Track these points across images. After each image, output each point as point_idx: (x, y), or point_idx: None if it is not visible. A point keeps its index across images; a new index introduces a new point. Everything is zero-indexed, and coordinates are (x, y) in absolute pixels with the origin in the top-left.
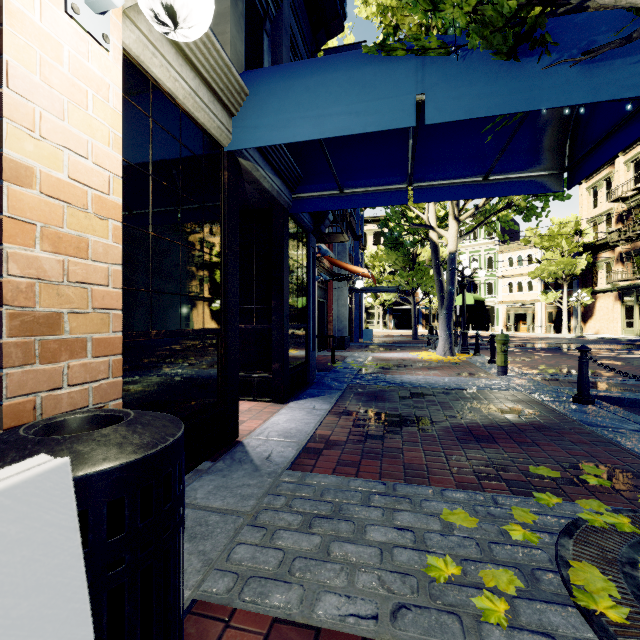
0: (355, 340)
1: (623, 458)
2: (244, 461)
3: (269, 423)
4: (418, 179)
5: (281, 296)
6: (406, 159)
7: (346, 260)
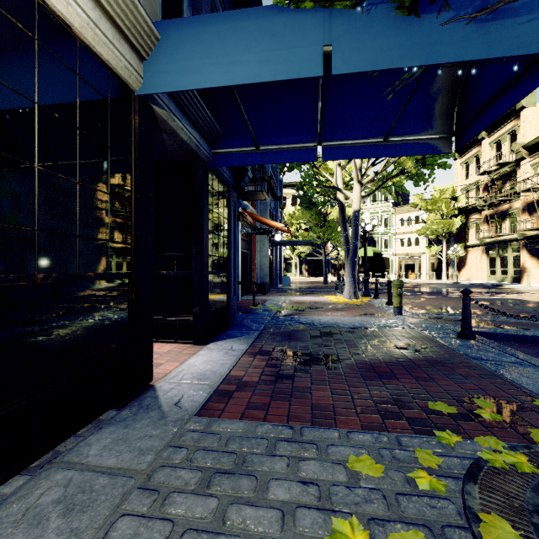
0: (275, 286)
1: (507, 390)
2: (152, 408)
3: (186, 365)
4: (327, 139)
5: (201, 244)
6: (316, 120)
7: (267, 217)
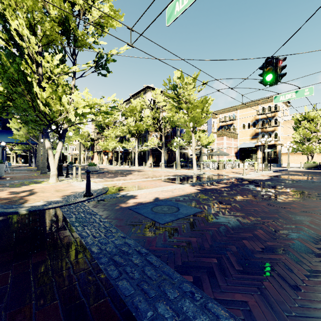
0: None
1: None
2: None
3: None
4: None
5: None
6: None
7: None
